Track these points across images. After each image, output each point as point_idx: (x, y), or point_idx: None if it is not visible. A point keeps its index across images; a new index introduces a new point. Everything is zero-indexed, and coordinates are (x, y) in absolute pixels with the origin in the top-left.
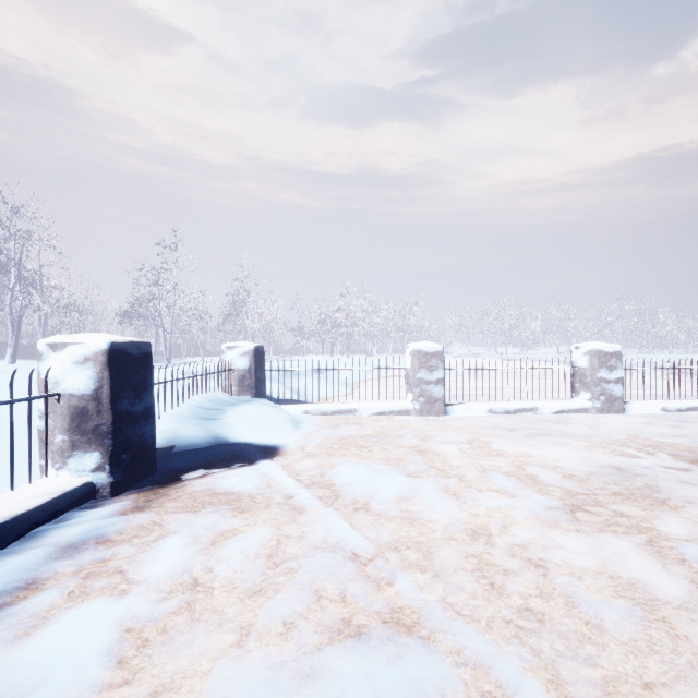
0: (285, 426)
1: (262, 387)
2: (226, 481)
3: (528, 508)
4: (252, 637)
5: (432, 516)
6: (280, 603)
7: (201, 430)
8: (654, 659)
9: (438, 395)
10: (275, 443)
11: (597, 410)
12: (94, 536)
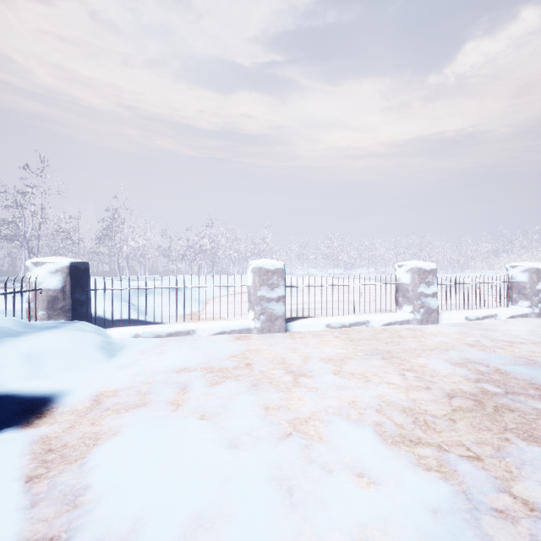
0: (89, 361)
1: (83, 309)
2: None
3: (409, 524)
4: None
5: None
6: None
7: None
8: None
9: (280, 312)
10: (56, 391)
11: (418, 321)
12: None
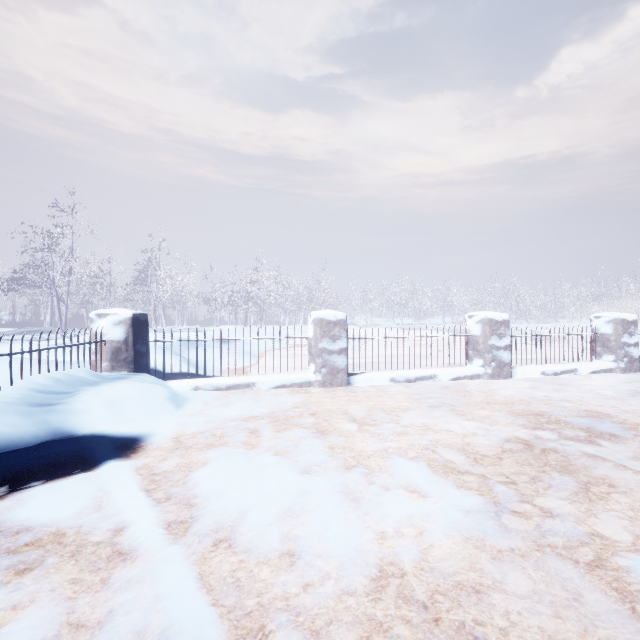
0: (161, 409)
1: (144, 361)
2: (30, 507)
3: (446, 517)
4: None
5: (324, 546)
6: None
7: (30, 422)
8: None
9: (341, 365)
10: (140, 433)
11: (488, 376)
12: None
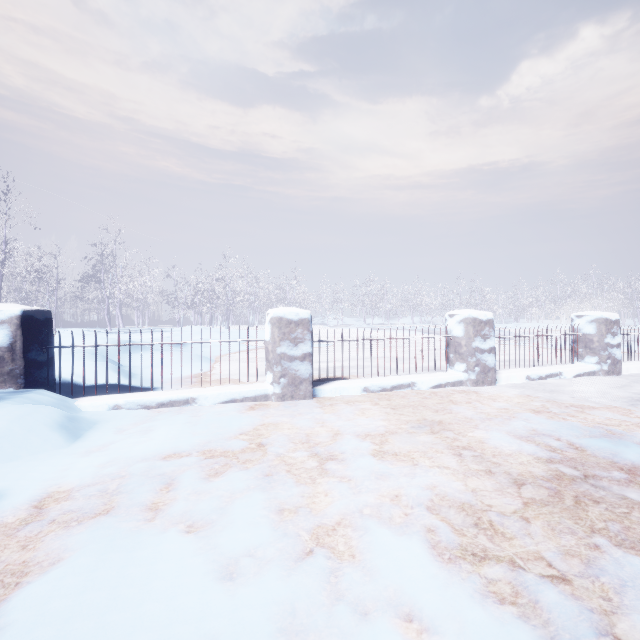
0: (39, 447)
1: (42, 373)
2: None
3: None
4: None
5: None
6: None
7: None
8: None
9: (305, 374)
10: None
11: (472, 382)
12: None
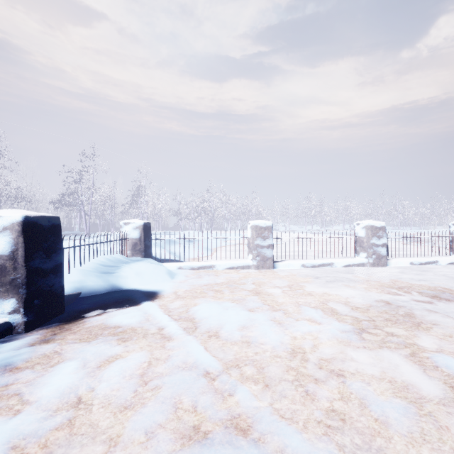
0: (163, 278)
1: (149, 251)
2: (116, 318)
3: (330, 332)
4: (118, 448)
5: (264, 340)
6: (145, 416)
7: (101, 281)
8: (427, 447)
9: (269, 255)
10: (155, 289)
11: (370, 264)
12: (3, 364)
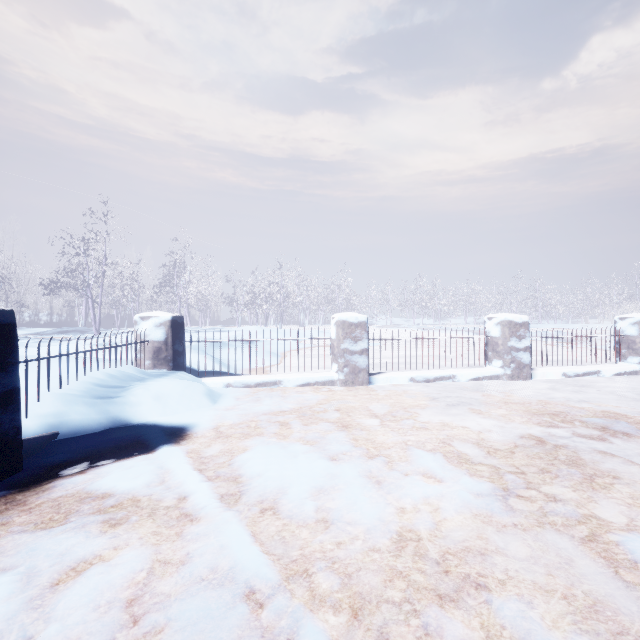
0: (200, 403)
1: (181, 360)
2: (108, 479)
3: (458, 498)
4: None
5: (352, 516)
6: None
7: (95, 412)
8: None
9: (363, 365)
10: (185, 423)
11: (508, 377)
12: None
